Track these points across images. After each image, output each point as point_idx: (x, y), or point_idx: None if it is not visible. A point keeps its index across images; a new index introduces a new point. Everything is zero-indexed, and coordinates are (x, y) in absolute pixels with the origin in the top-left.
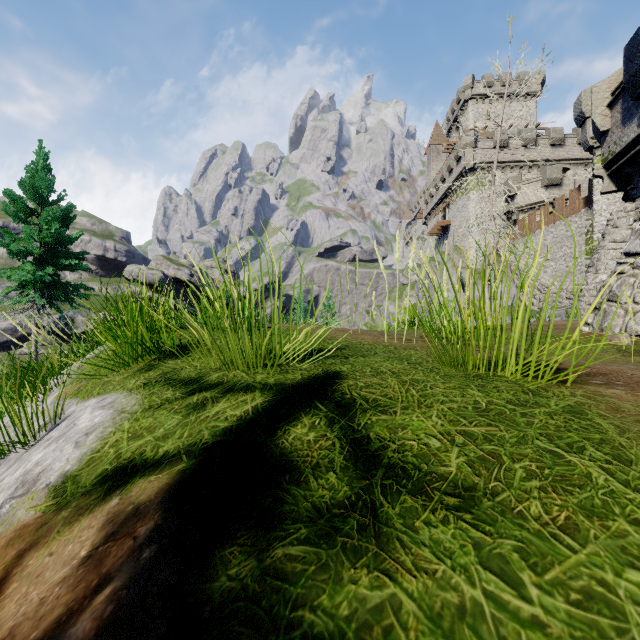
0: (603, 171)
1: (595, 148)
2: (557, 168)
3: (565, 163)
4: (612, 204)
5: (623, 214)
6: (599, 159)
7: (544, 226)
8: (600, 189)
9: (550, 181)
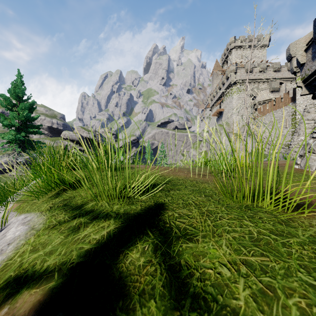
0: (302, 84)
1: (297, 72)
2: (277, 82)
3: (281, 80)
4: (305, 100)
5: (312, 106)
6: (299, 78)
7: (270, 111)
8: (299, 93)
9: (273, 89)
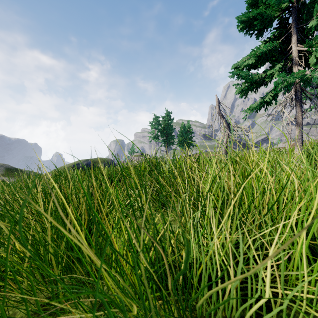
0: None
1: None
2: None
3: None
4: None
5: None
6: None
7: None
8: None
9: None
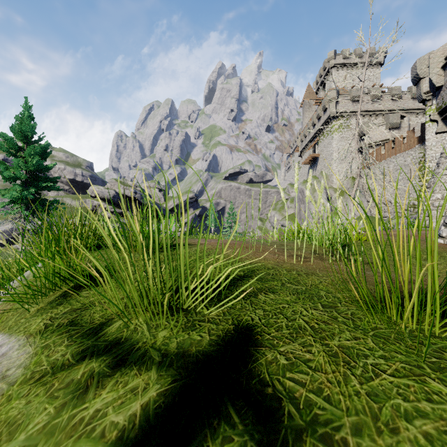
0: (438, 116)
1: (427, 100)
2: (397, 116)
3: (402, 112)
4: (440, 141)
5: None
6: (430, 108)
7: (388, 157)
8: (431, 130)
9: (392, 125)
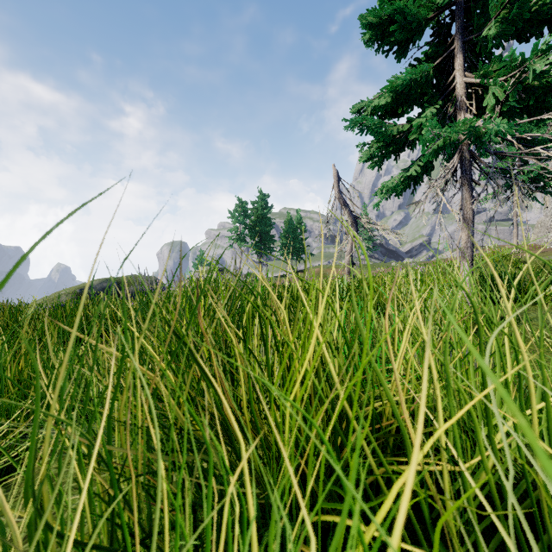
0: None
1: None
2: None
3: None
4: None
5: None
6: None
7: None
8: None
9: None
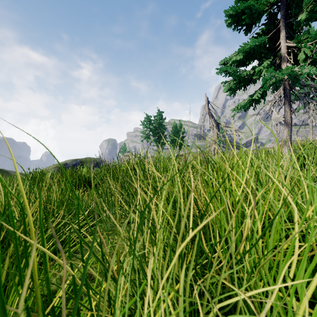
0: None
1: None
2: None
3: None
4: None
5: None
6: None
7: None
8: None
9: None
